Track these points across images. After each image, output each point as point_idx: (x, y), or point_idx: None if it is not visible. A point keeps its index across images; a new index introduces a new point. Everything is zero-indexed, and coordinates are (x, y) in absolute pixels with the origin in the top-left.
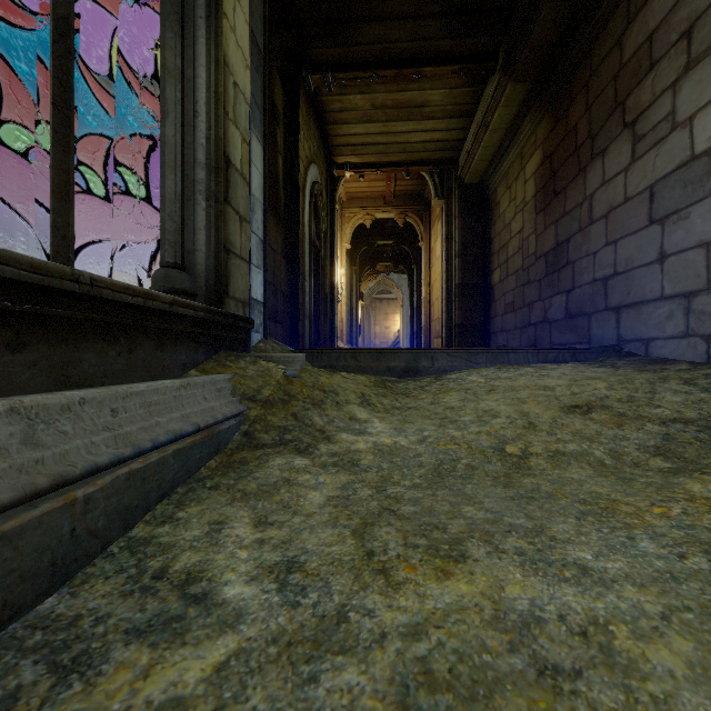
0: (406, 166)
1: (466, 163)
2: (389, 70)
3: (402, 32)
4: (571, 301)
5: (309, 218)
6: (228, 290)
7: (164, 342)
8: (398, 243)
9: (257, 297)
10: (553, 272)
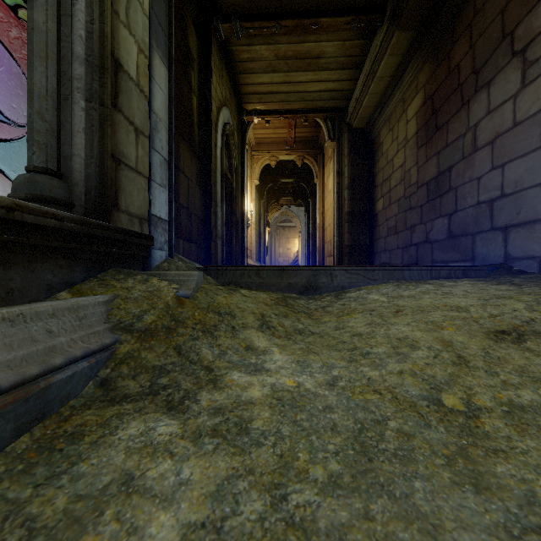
0: (304, 113)
1: (354, 110)
2: (290, 20)
3: None
4: (454, 223)
5: (221, 152)
6: (117, 203)
7: (11, 258)
8: (297, 181)
9: (160, 215)
10: (435, 198)
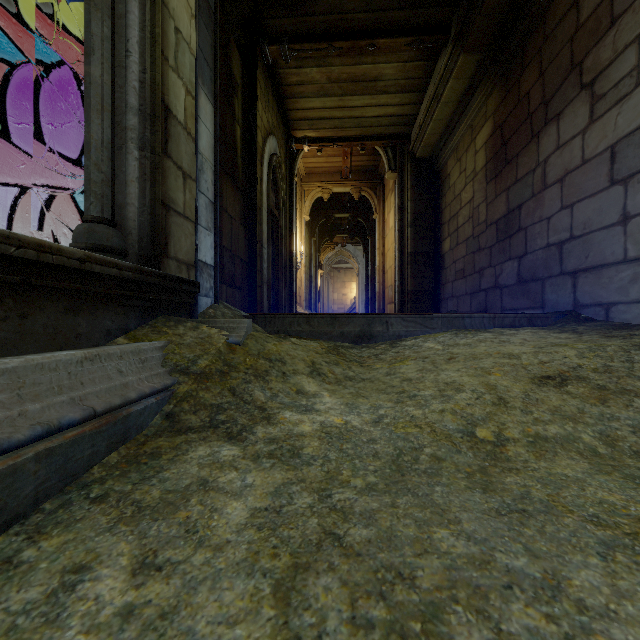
0: (361, 140)
1: (418, 137)
2: (344, 41)
3: (357, 2)
4: (523, 267)
5: (267, 187)
6: (167, 250)
7: (79, 305)
8: (354, 216)
9: (206, 260)
10: (504, 239)
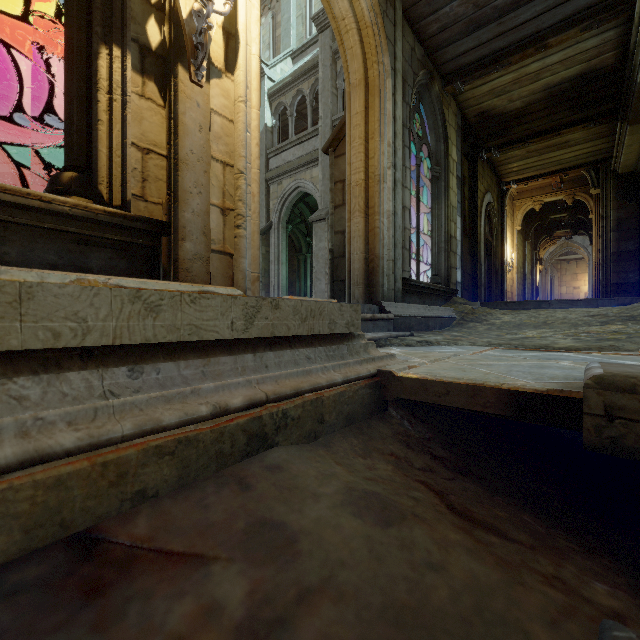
0: (562, 171)
1: (615, 162)
2: (535, 139)
3: (541, 122)
4: None
5: (484, 228)
6: (450, 280)
7: (436, 298)
8: (572, 215)
9: (458, 280)
10: None
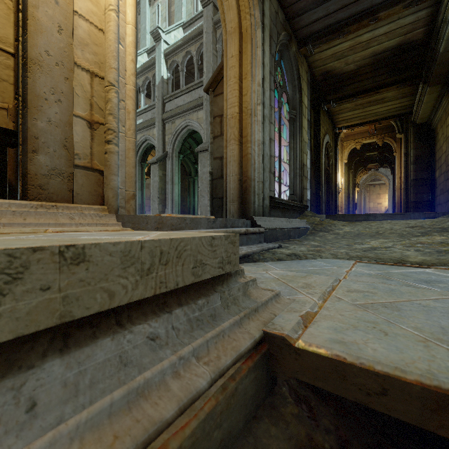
0: (378, 121)
1: (415, 115)
2: (362, 95)
3: (367, 82)
4: None
5: (324, 160)
6: (303, 198)
7: (293, 212)
8: (380, 153)
9: (308, 198)
10: None
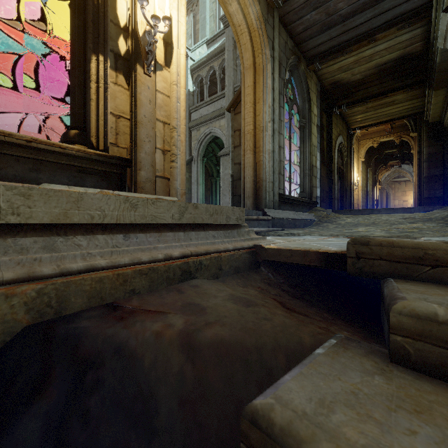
0: (391, 121)
1: (426, 115)
2: (371, 99)
3: (375, 88)
4: None
5: (337, 160)
6: (312, 195)
7: (302, 207)
8: (400, 150)
9: (318, 195)
10: None
